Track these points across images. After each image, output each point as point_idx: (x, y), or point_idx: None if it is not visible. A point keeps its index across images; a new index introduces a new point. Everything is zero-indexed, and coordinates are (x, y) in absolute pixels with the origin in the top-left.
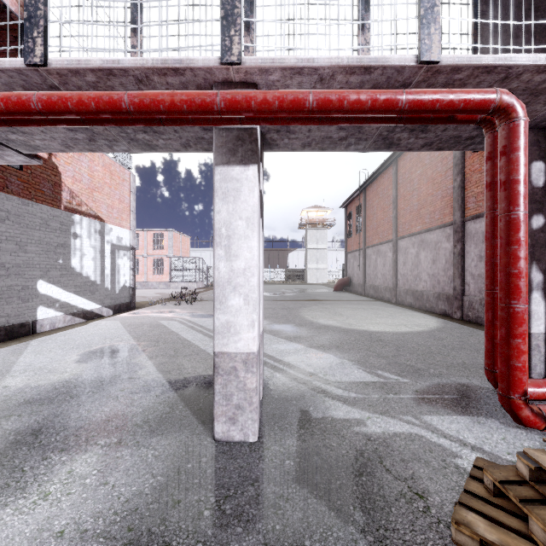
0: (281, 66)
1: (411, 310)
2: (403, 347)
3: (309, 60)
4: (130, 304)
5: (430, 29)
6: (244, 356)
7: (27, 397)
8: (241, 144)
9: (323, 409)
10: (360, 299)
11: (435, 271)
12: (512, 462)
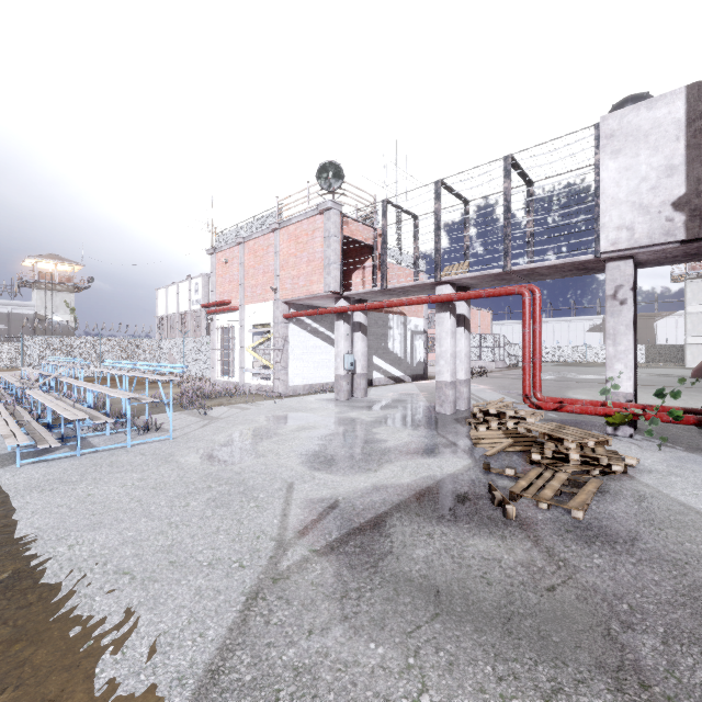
0: (454, 279)
1: None
2: None
3: (463, 276)
4: (424, 375)
5: (506, 259)
6: (445, 382)
7: (377, 400)
8: (444, 305)
9: None
10: None
11: None
12: None
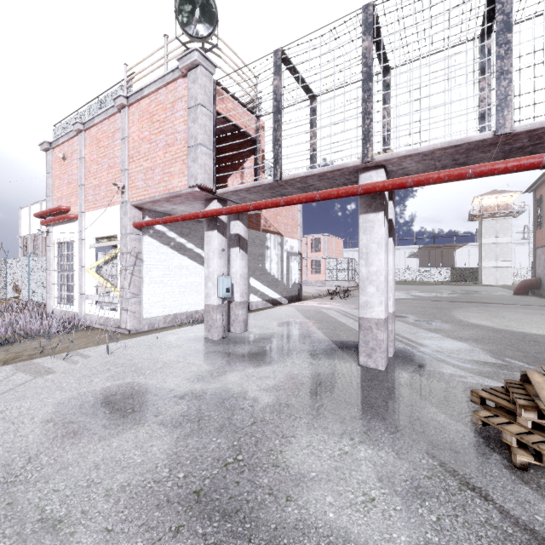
0: (397, 157)
1: None
2: None
3: (414, 150)
4: (298, 296)
5: (503, 112)
6: (376, 320)
7: (262, 336)
8: (374, 201)
9: (436, 367)
10: None
11: None
12: None
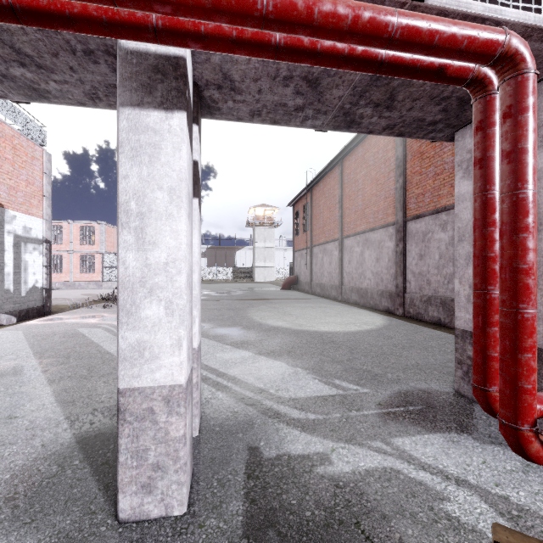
0: None
1: (357, 307)
2: (356, 349)
3: None
4: (43, 308)
5: None
6: (166, 391)
7: None
8: (162, 79)
9: (277, 443)
10: (307, 297)
11: (379, 269)
12: (504, 498)
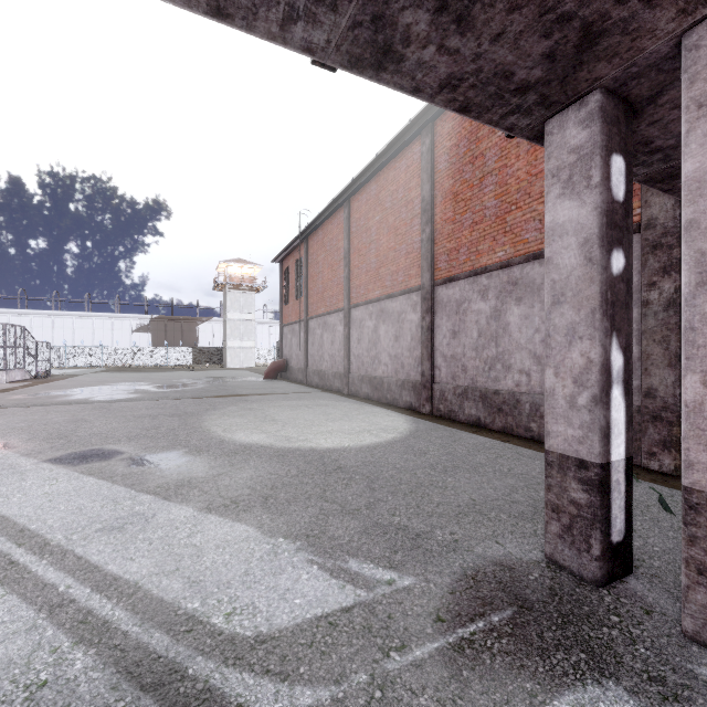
0: None
1: (369, 403)
2: (377, 480)
3: None
4: None
5: None
6: None
7: None
8: None
9: None
10: (301, 390)
11: (398, 351)
12: None
